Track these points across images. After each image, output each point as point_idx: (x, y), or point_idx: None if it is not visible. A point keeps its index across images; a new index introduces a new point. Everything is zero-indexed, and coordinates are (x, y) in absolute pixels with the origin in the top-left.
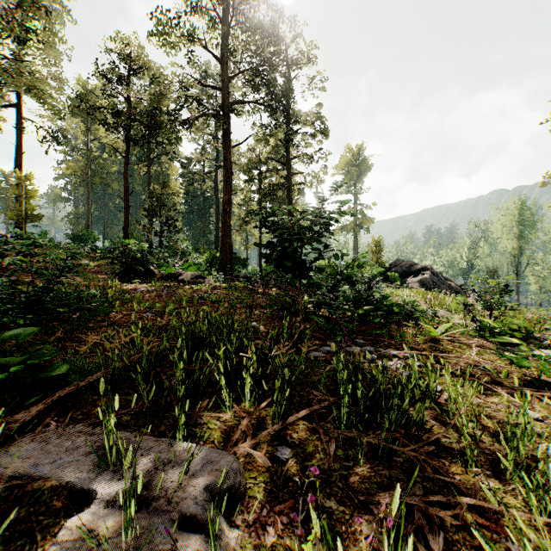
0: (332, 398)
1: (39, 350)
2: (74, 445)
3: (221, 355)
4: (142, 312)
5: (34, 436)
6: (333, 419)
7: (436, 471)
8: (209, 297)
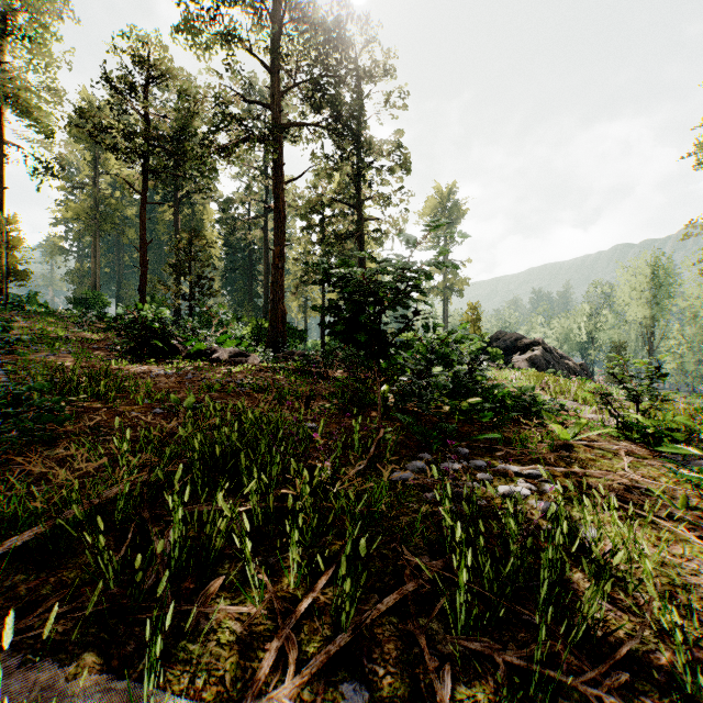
0: (436, 561)
1: None
2: None
3: (254, 488)
4: (149, 407)
5: None
6: (441, 608)
7: None
8: (250, 384)
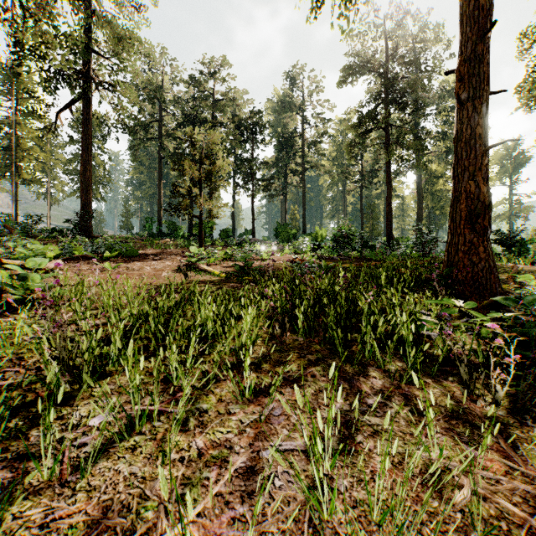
0: None
1: None
2: None
3: None
4: None
5: None
6: None
7: None
8: None
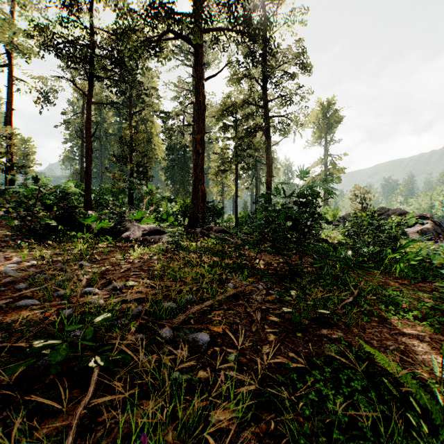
0: None
1: None
2: None
3: None
4: None
5: None
6: None
7: None
8: None
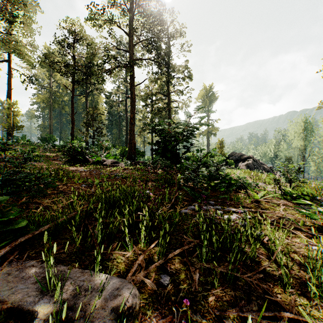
0: (196, 240)
1: (9, 211)
2: (27, 276)
3: (126, 213)
4: (80, 184)
5: (1, 269)
6: (197, 255)
7: (264, 291)
8: (121, 175)
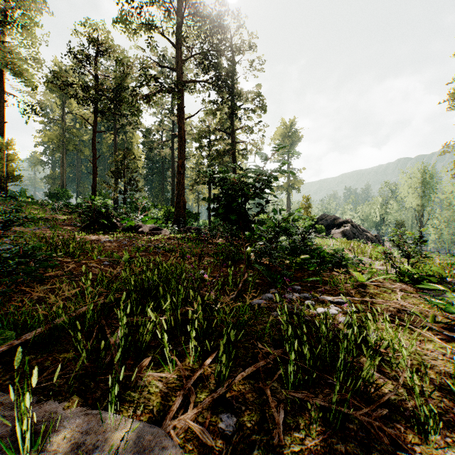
0: (277, 350)
1: None
2: None
3: (168, 307)
4: (101, 261)
5: None
6: (279, 375)
7: (393, 440)
8: (163, 247)
